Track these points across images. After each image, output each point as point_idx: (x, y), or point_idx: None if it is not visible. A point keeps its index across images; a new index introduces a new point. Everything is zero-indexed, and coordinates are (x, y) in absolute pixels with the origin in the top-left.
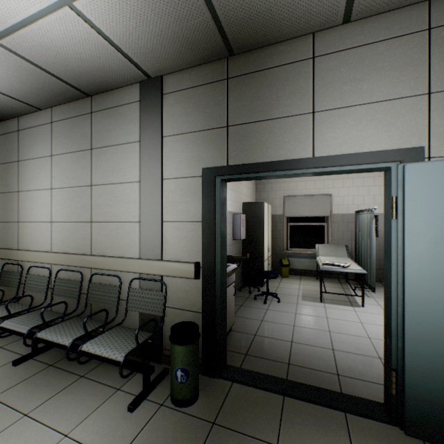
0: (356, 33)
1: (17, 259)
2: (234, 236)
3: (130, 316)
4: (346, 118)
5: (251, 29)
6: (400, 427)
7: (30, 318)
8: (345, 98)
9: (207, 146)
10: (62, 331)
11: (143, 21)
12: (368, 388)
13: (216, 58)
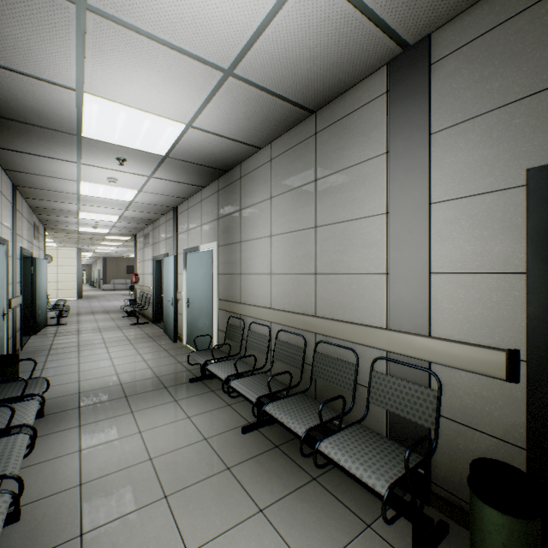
0: None
1: (240, 312)
2: None
3: (371, 410)
4: None
5: None
6: None
7: (255, 383)
8: None
9: (537, 123)
10: (290, 412)
11: None
12: None
13: None
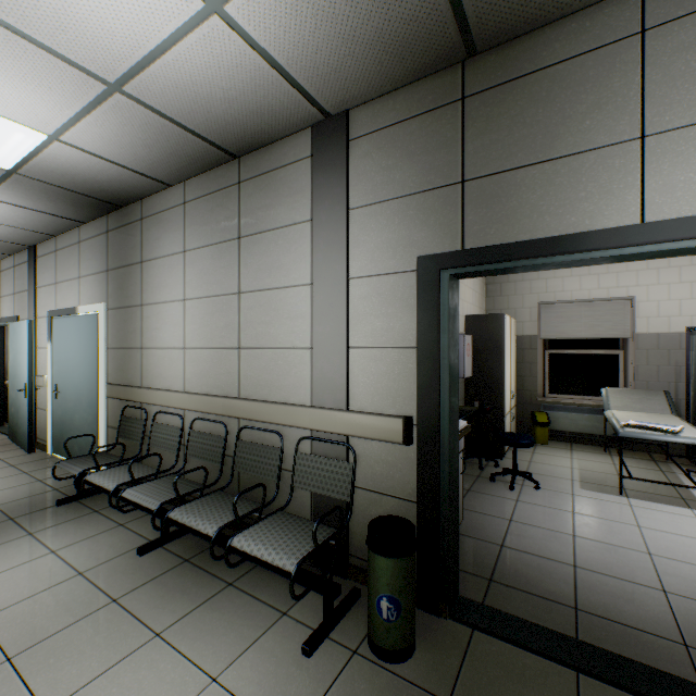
0: None
1: (140, 400)
2: None
3: (297, 496)
4: None
5: None
6: None
7: (158, 488)
8: None
9: (424, 218)
10: (202, 513)
11: (327, 19)
12: None
13: (443, 66)
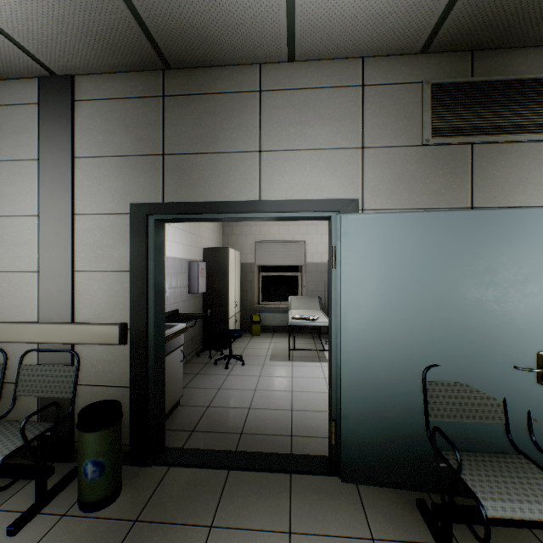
0: (301, 74)
1: None
2: (191, 289)
3: (23, 404)
4: (292, 162)
5: (188, 44)
6: (339, 476)
7: None
8: (291, 140)
9: (137, 175)
10: None
11: None
12: (318, 444)
13: (149, 68)
